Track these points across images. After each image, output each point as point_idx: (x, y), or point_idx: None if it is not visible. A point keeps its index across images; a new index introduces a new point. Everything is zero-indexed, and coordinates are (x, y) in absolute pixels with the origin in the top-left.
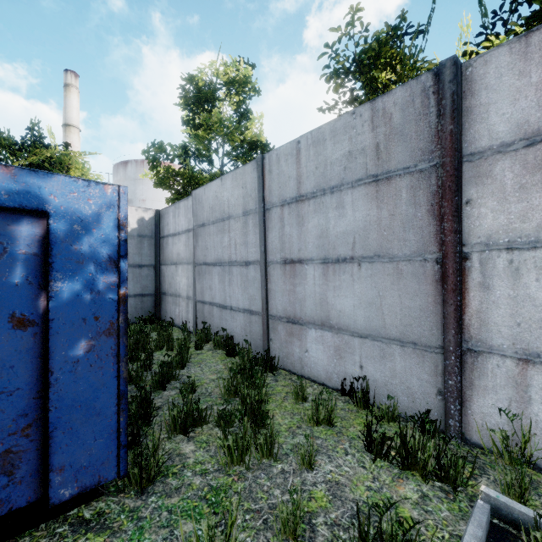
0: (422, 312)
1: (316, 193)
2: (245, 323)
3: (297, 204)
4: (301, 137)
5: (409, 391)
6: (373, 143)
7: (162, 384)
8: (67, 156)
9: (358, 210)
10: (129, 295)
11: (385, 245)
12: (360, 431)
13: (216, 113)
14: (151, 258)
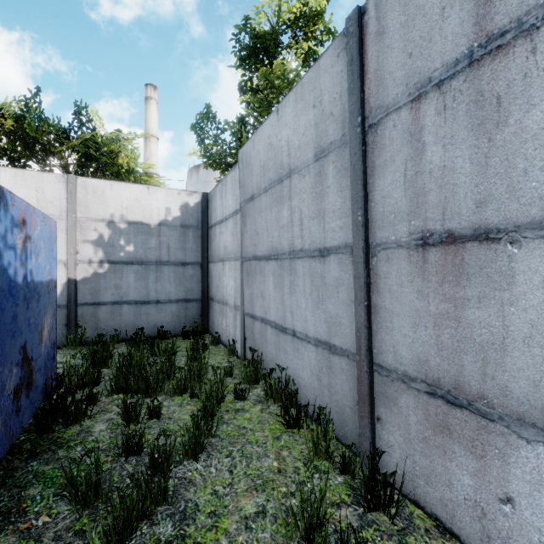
0: None
1: None
2: (318, 365)
3: (475, 70)
4: None
5: None
6: None
7: (120, 538)
8: (116, 142)
9: None
10: (171, 301)
11: None
12: None
13: (278, 65)
14: (196, 254)
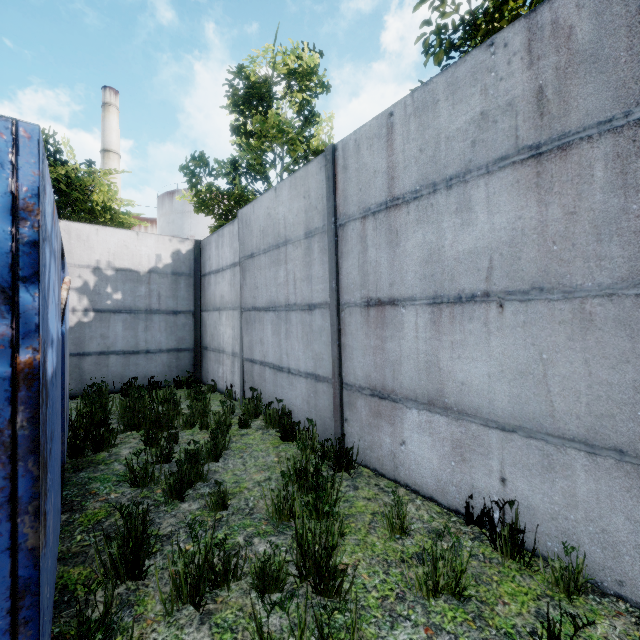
0: (639, 394)
1: (420, 191)
2: (308, 392)
3: (388, 213)
4: (395, 105)
5: (606, 538)
6: (530, 89)
7: (179, 492)
8: (89, 176)
9: (499, 211)
10: (161, 350)
11: (555, 269)
12: (531, 636)
13: (272, 115)
14: (189, 303)
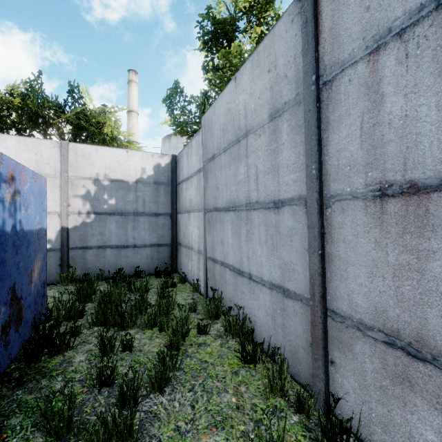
0: None
1: None
2: (273, 307)
3: None
4: None
5: None
6: None
7: None
8: (102, 115)
9: None
10: (146, 245)
11: None
12: None
13: (235, 46)
14: (167, 206)
